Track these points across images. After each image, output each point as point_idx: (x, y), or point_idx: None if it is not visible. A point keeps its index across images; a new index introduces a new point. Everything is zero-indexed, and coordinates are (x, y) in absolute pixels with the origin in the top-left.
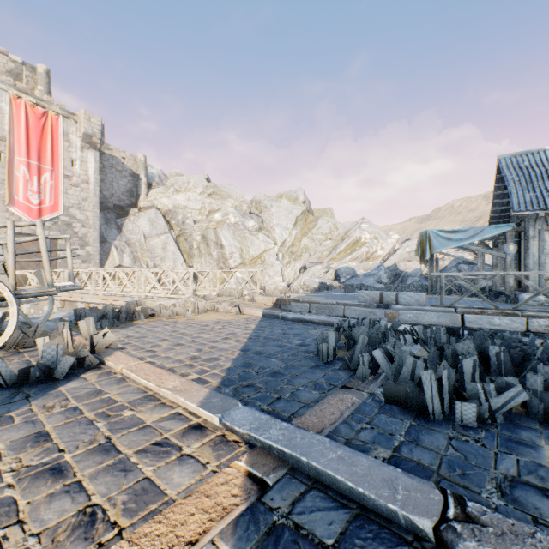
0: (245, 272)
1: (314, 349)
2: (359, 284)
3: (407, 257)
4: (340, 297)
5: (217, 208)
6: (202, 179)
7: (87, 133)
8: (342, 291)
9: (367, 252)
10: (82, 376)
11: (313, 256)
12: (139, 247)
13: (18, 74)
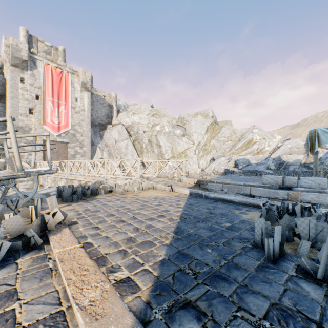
0: (174, 162)
1: (248, 236)
2: (254, 170)
3: (288, 151)
4: (243, 179)
5: (157, 123)
6: (148, 106)
7: (83, 82)
8: (242, 175)
9: (258, 148)
10: (18, 260)
11: (219, 151)
12: (112, 147)
13: (49, 52)
